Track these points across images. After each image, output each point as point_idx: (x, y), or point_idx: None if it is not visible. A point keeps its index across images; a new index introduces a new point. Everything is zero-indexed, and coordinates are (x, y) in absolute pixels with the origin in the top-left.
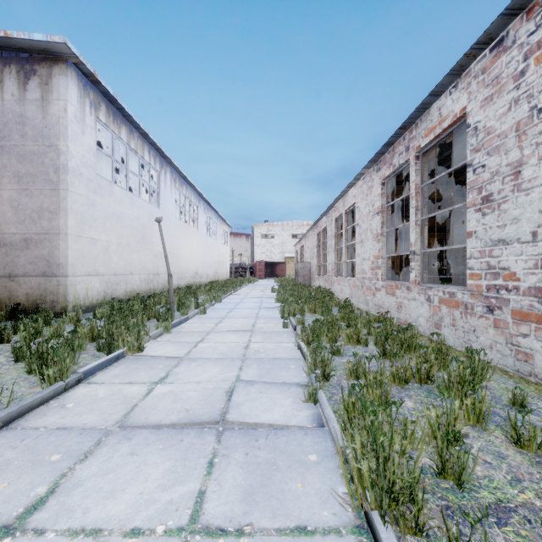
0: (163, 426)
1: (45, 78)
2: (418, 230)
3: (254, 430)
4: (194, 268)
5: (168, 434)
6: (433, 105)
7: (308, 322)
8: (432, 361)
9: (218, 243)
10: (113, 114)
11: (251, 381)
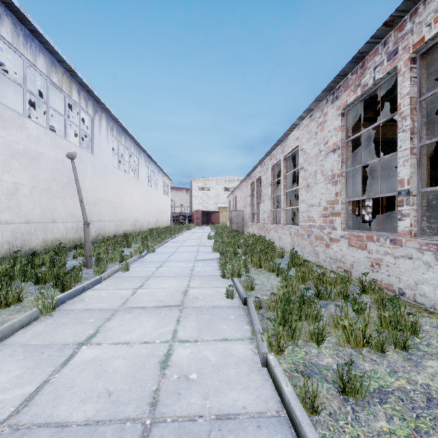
0: None
1: None
2: (415, 161)
3: None
4: (134, 215)
5: None
6: None
7: (257, 284)
8: None
9: (159, 194)
10: (25, 37)
11: None
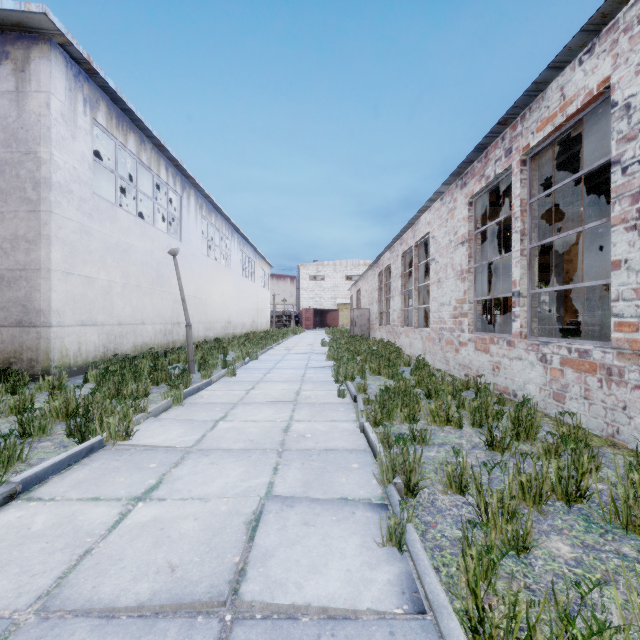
0: (119, 610)
1: (20, 63)
2: (525, 263)
3: (292, 622)
4: (226, 316)
5: (123, 635)
6: (550, 85)
7: (371, 388)
8: (584, 464)
9: (256, 286)
10: (117, 117)
11: (291, 498)
